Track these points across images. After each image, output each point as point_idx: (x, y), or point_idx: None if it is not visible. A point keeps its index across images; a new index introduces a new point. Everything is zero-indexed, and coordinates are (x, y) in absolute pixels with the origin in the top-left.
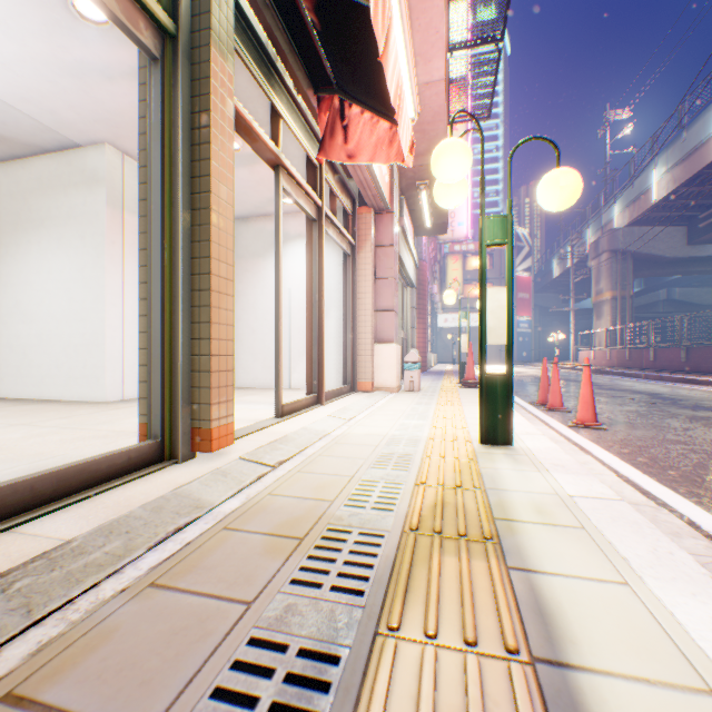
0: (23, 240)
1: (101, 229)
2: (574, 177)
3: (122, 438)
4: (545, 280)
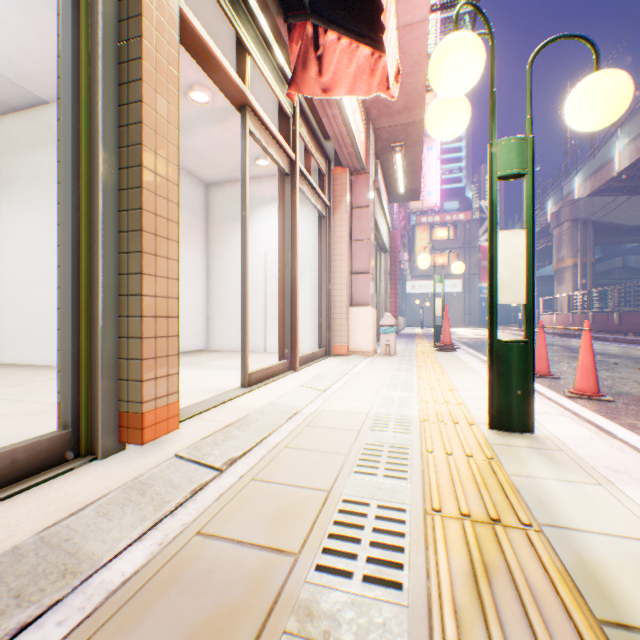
0: None
1: None
2: (625, 78)
3: (56, 416)
4: None
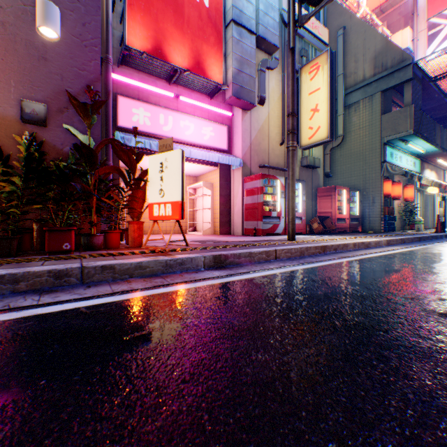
0: None
1: None
2: None
3: None
4: None
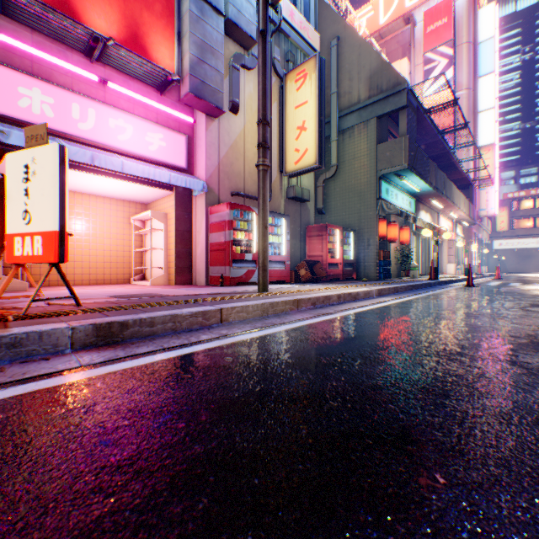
0: None
1: None
2: (474, 246)
3: None
4: None
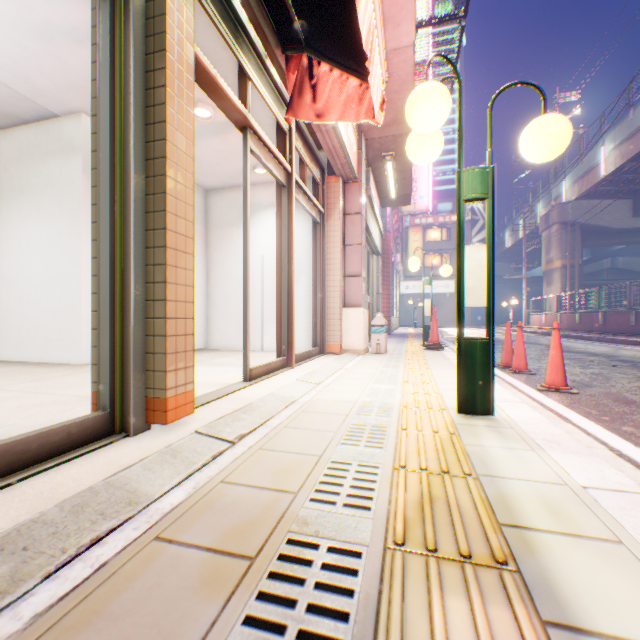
0: (5, 208)
1: (77, 196)
2: (564, 122)
3: (82, 405)
4: (498, 251)
